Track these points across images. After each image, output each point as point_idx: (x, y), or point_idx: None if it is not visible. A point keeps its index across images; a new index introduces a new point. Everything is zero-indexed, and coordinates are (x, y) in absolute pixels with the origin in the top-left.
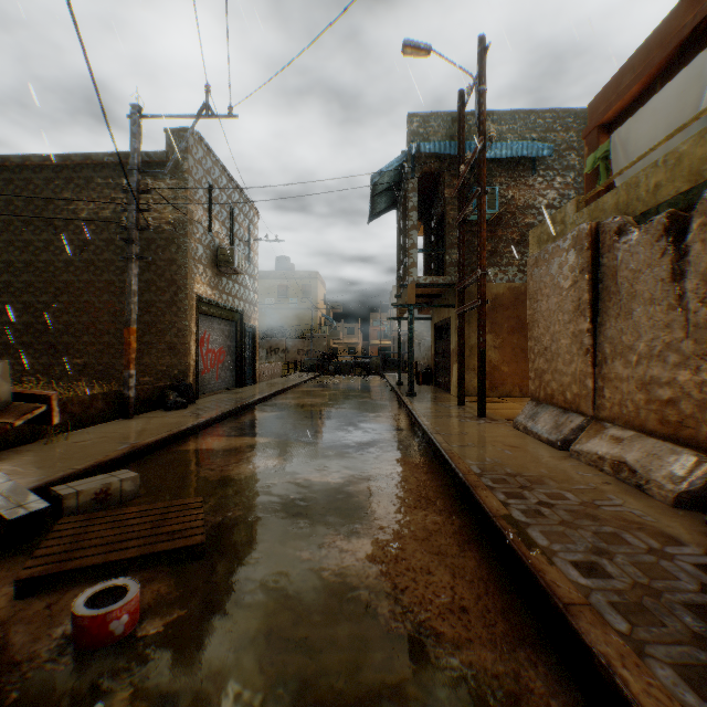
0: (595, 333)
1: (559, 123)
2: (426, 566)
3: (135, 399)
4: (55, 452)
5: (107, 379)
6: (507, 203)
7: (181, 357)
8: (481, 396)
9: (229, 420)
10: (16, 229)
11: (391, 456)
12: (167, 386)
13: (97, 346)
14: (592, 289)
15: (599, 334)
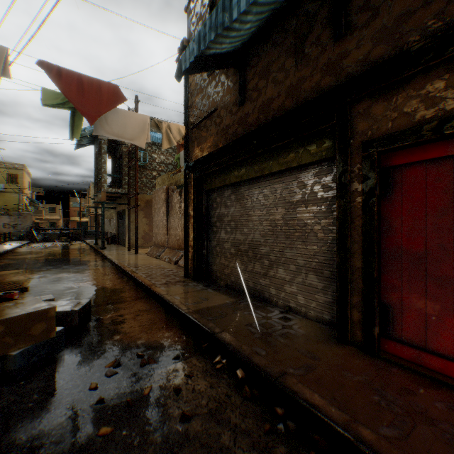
0: (168, 221)
1: None
2: (107, 282)
3: None
4: None
5: None
6: (152, 159)
7: None
8: (136, 245)
9: None
10: None
11: (94, 268)
12: None
13: None
14: (167, 207)
15: (169, 221)
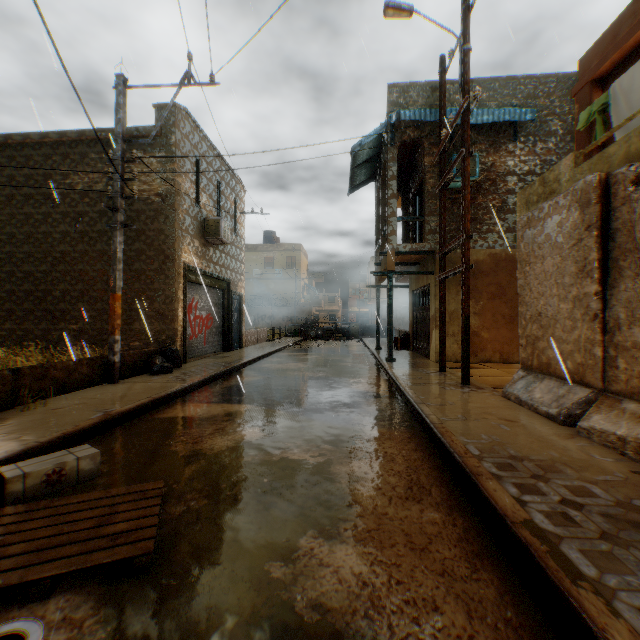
0: (605, 296)
1: (540, 88)
2: (431, 595)
3: (121, 364)
4: (27, 420)
5: (100, 344)
6: (487, 170)
7: (169, 323)
8: (465, 363)
9: (212, 385)
10: (17, 203)
11: (375, 429)
12: (154, 351)
13: (91, 312)
14: (601, 248)
15: (610, 297)
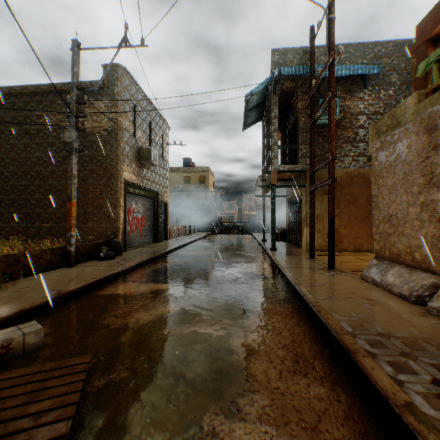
0: None
1: (383, 51)
2: None
3: (76, 252)
4: None
5: (64, 237)
6: (344, 111)
7: (113, 222)
8: (330, 252)
9: (143, 268)
10: (5, 136)
11: (264, 305)
12: (102, 242)
13: (58, 215)
14: None
15: None
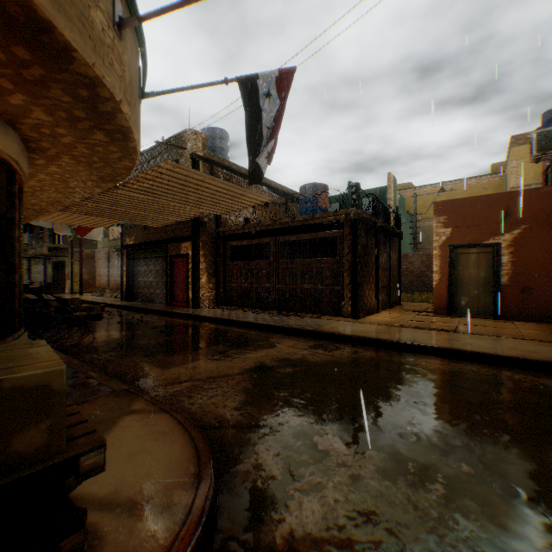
0: (110, 271)
1: None
2: None
3: None
4: None
5: None
6: None
7: None
8: (82, 289)
9: None
10: None
11: None
12: None
13: None
14: (109, 262)
15: (110, 272)
